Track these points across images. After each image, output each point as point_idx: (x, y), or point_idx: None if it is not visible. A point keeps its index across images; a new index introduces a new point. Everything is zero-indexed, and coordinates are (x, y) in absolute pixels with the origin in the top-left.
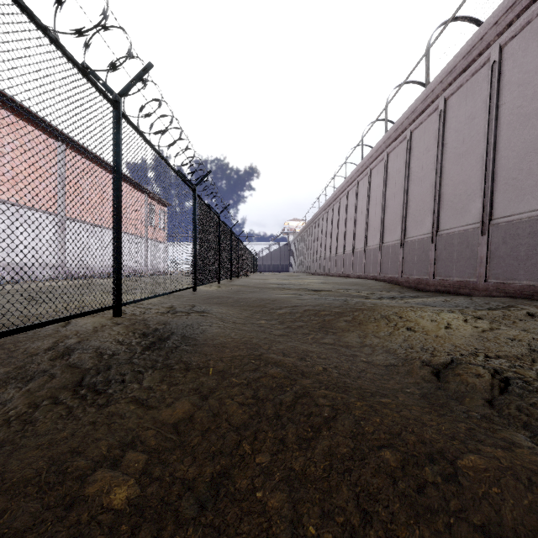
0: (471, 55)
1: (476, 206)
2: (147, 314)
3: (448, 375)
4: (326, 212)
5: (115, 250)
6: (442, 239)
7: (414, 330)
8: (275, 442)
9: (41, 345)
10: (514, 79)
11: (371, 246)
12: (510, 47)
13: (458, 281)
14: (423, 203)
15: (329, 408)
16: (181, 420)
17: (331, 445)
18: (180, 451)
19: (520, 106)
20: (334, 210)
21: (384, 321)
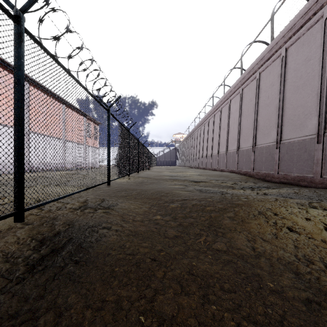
0: (307, 15)
1: (312, 122)
2: (60, 211)
3: None
4: (200, 128)
5: (16, 158)
6: (284, 146)
7: (297, 232)
8: None
9: None
10: None
11: (231, 150)
12: None
13: (298, 176)
14: (269, 121)
15: None
16: None
17: None
18: None
19: None
20: (205, 127)
21: (263, 218)
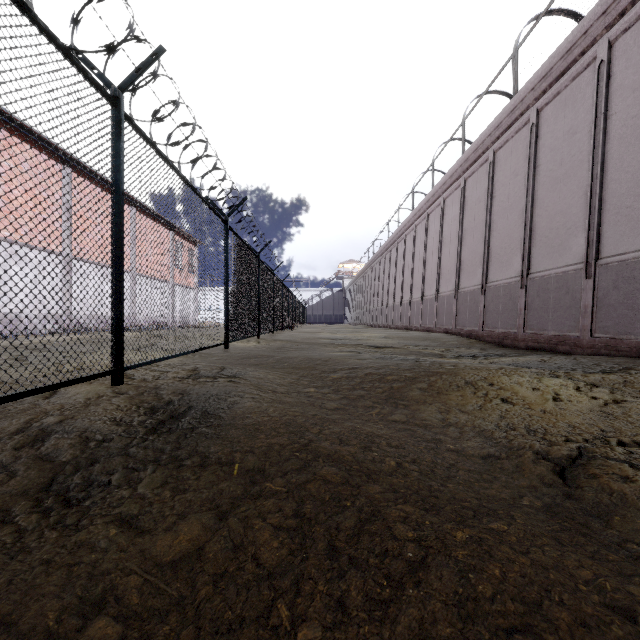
0: (571, 55)
1: (578, 242)
2: (161, 380)
3: (579, 476)
4: (389, 251)
5: (114, 296)
6: (534, 284)
7: (511, 403)
8: (329, 605)
9: (8, 426)
10: (627, 82)
11: (445, 293)
12: (622, 42)
13: (555, 335)
14: (509, 240)
15: (413, 542)
16: (183, 557)
17: (423, 618)
18: (176, 617)
19: (636, 115)
20: (398, 249)
21: (470, 389)
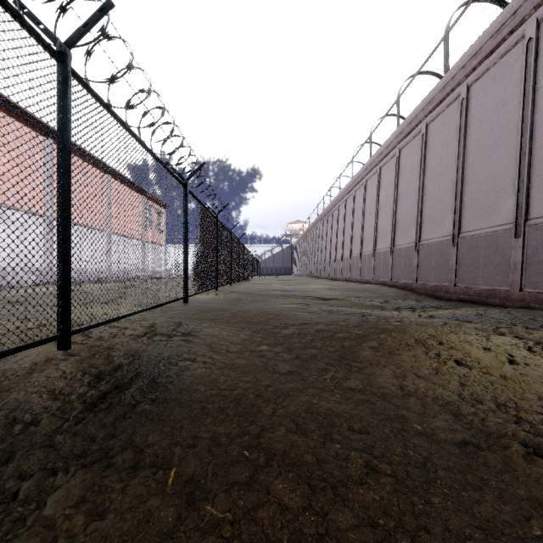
0: (500, 34)
1: (507, 204)
2: (117, 338)
3: None
4: (331, 213)
5: (60, 258)
6: (465, 242)
7: (467, 366)
8: None
9: None
10: None
11: (381, 249)
12: None
13: (486, 289)
14: (441, 202)
15: None
16: None
17: None
18: None
19: None
20: (339, 211)
21: (421, 349)
